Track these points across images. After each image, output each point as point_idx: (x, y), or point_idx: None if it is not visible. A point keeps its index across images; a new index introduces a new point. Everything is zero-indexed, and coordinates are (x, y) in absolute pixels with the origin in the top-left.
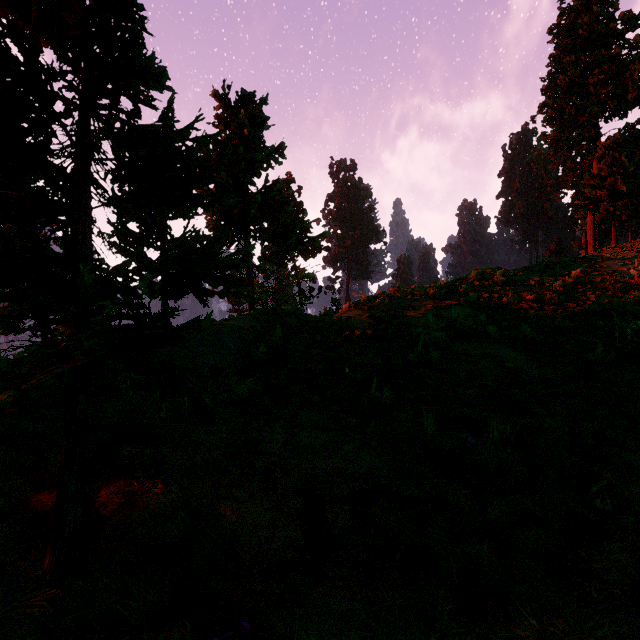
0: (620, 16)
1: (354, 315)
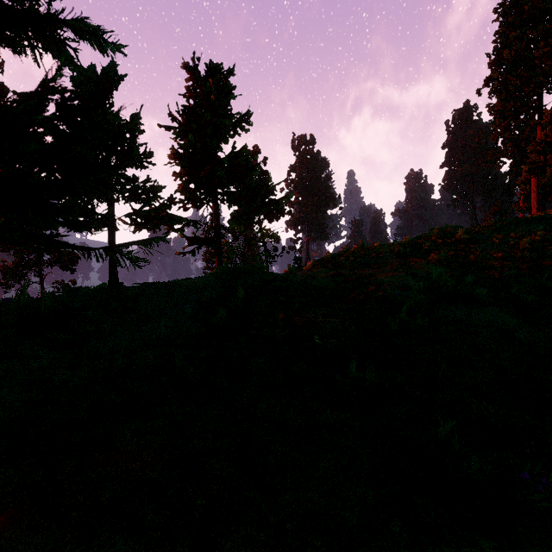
0: None
1: (319, 273)
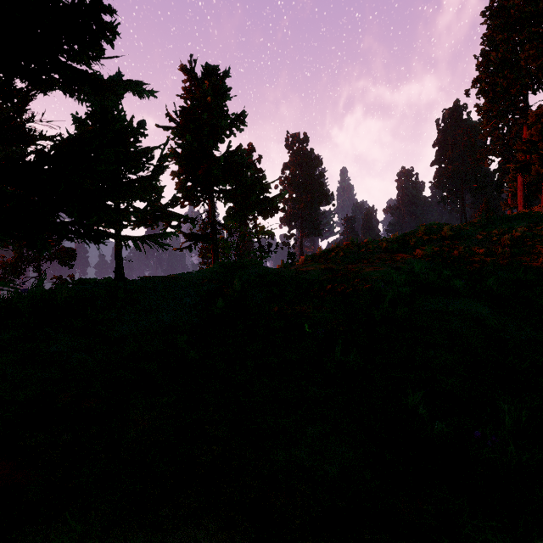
0: None
1: (311, 268)
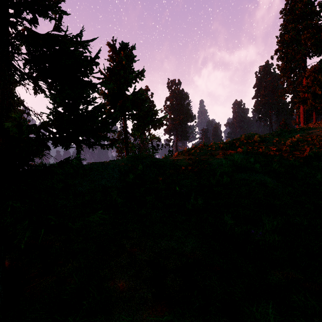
0: (318, 3)
1: (180, 158)
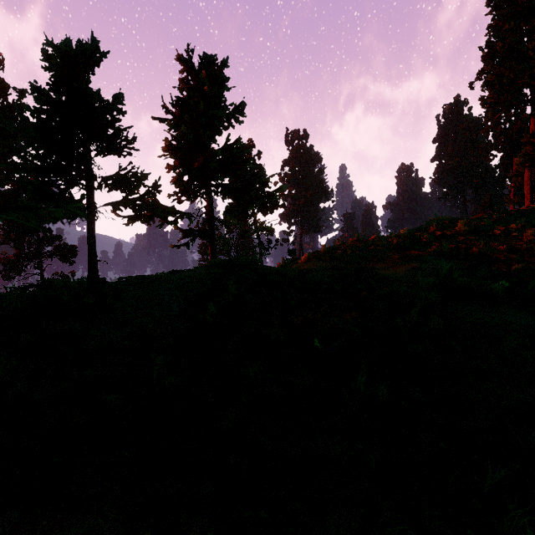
0: None
1: (315, 266)
